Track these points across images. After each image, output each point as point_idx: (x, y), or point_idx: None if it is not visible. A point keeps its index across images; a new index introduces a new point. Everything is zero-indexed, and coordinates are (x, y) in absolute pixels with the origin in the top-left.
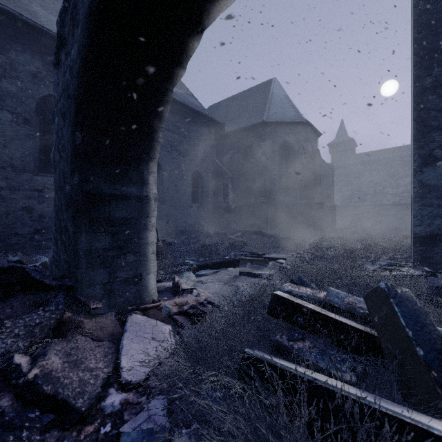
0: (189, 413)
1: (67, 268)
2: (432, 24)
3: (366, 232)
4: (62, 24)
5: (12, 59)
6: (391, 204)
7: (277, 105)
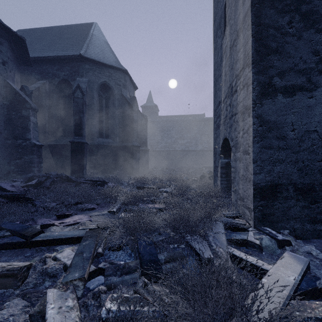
0: None
1: None
2: None
3: (169, 170)
4: None
5: None
6: (181, 150)
7: (97, 46)
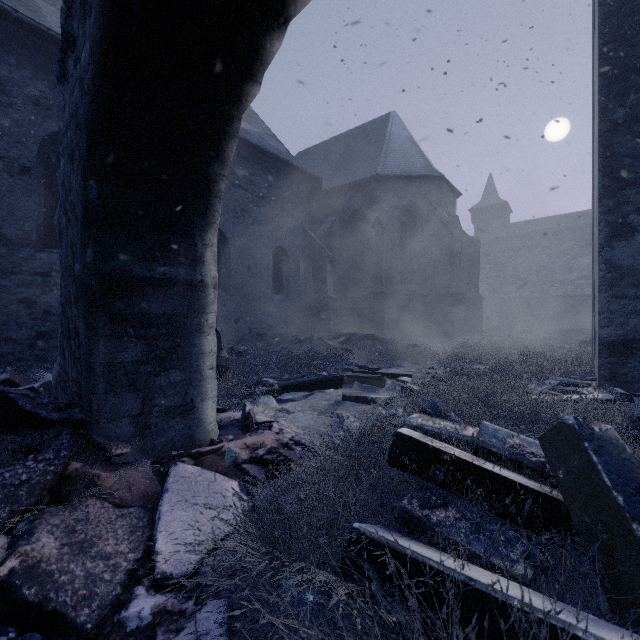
0: (262, 633)
1: (77, 392)
2: (626, 30)
3: (525, 336)
4: (69, 14)
5: (3, 77)
6: (562, 296)
7: (398, 151)
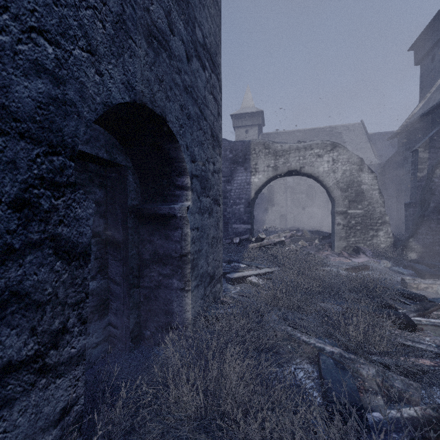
0: None
1: None
2: None
3: None
4: None
5: None
6: None
7: None
